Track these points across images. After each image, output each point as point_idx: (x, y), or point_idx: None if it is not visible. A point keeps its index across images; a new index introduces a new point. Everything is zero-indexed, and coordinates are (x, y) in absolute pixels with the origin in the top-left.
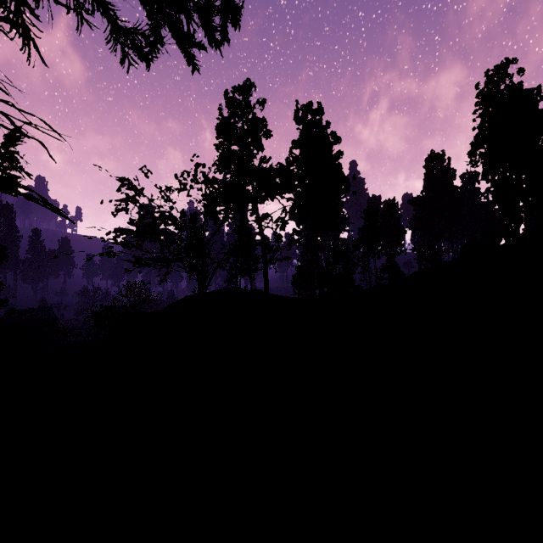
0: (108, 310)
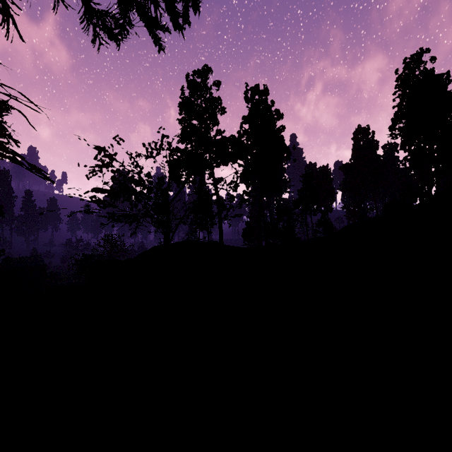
0: (88, 259)
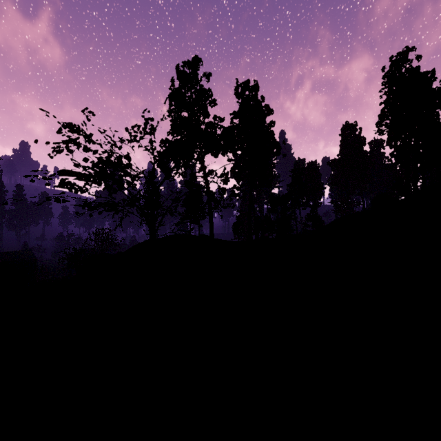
0: (79, 253)
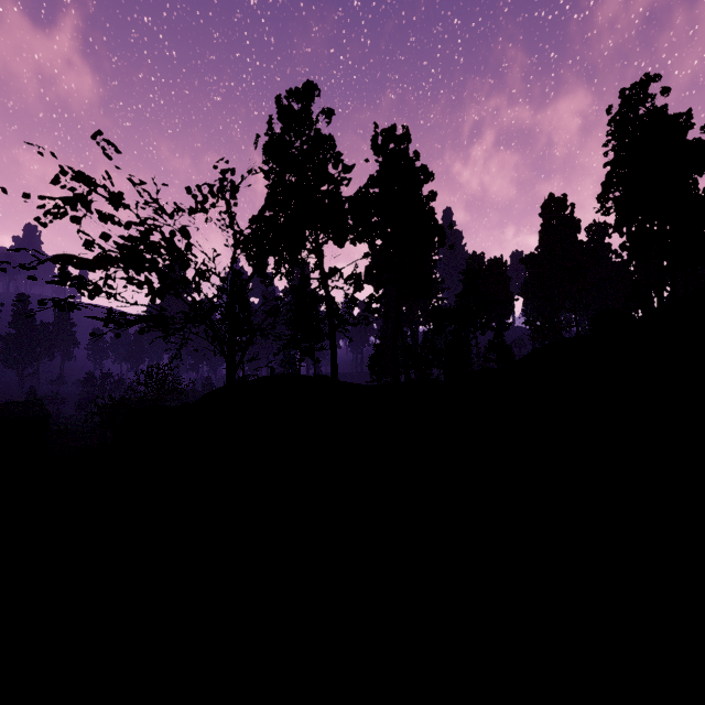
0: (118, 404)
